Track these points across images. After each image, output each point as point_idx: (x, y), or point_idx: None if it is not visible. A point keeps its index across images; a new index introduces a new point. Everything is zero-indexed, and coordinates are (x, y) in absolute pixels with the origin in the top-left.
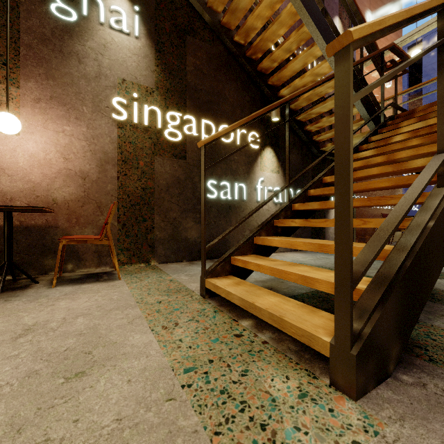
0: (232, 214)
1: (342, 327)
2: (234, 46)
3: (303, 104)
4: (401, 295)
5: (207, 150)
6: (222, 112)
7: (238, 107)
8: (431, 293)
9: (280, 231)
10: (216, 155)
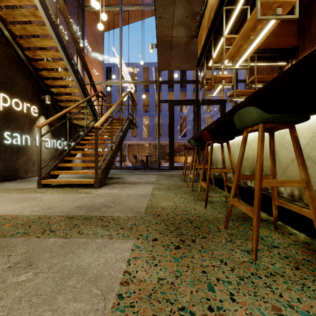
0: (21, 153)
1: (96, 177)
2: (24, 56)
3: (63, 99)
4: (105, 172)
5: (4, 113)
6: (14, 91)
7: (25, 90)
8: (111, 177)
9: (66, 161)
10: (10, 116)
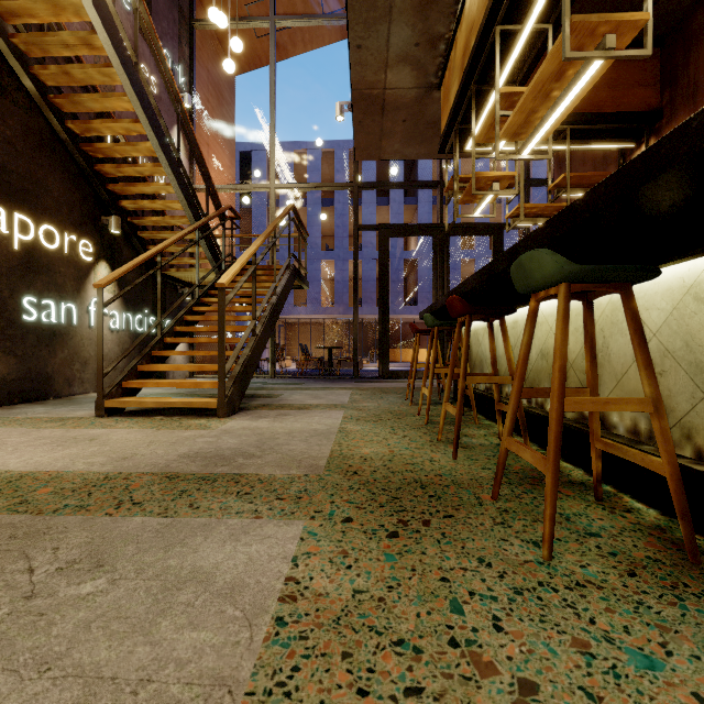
0: (58, 342)
1: (222, 393)
2: (66, 132)
3: (149, 223)
4: (240, 382)
5: (22, 256)
6: (44, 208)
7: (66, 205)
8: (253, 395)
9: (156, 360)
10: (36, 263)
